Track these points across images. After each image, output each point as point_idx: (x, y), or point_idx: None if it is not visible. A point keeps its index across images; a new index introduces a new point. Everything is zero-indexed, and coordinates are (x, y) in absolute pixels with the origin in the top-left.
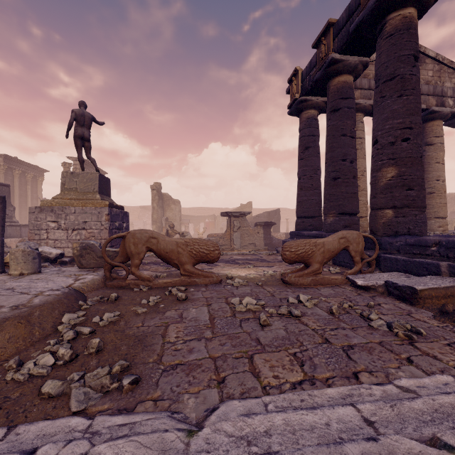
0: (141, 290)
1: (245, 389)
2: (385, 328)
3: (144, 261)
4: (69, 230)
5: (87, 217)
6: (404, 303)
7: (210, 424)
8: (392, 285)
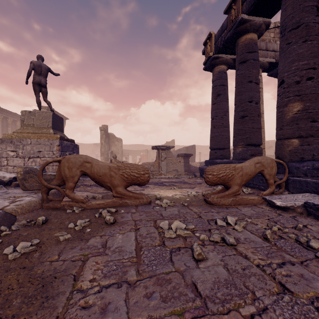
0: (73, 211)
1: None
2: None
3: (88, 184)
4: (25, 158)
5: (41, 148)
6: None
7: None
8: (313, 206)
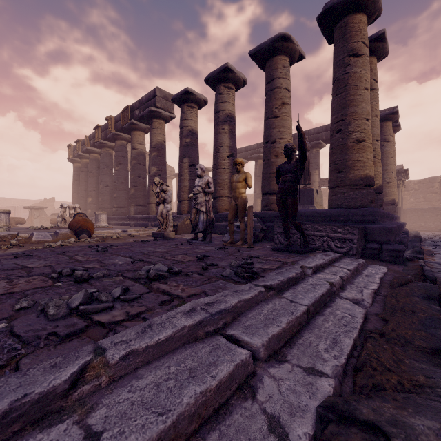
0: None
1: None
2: None
3: None
4: None
5: None
6: None
7: None
8: None
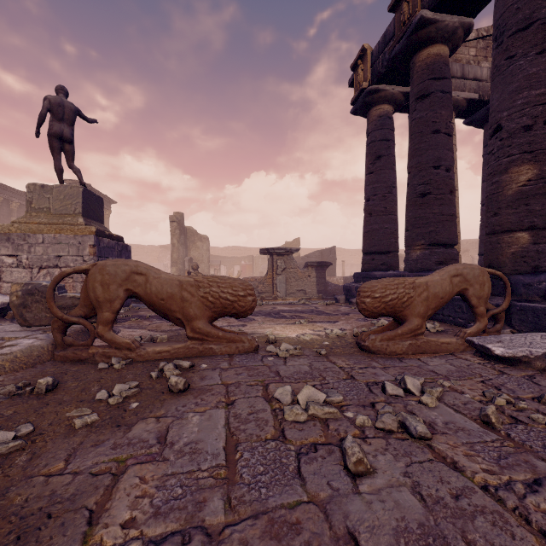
0: (111, 367)
1: None
2: None
3: (146, 315)
4: (34, 269)
5: (61, 250)
6: None
7: None
8: None
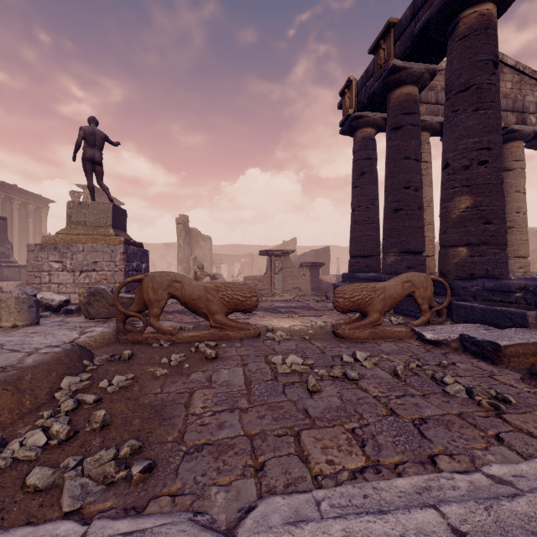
0: (161, 346)
1: (291, 479)
2: (464, 394)
3: (167, 310)
4: (76, 272)
5: (97, 257)
6: (484, 362)
7: (244, 532)
8: (468, 339)
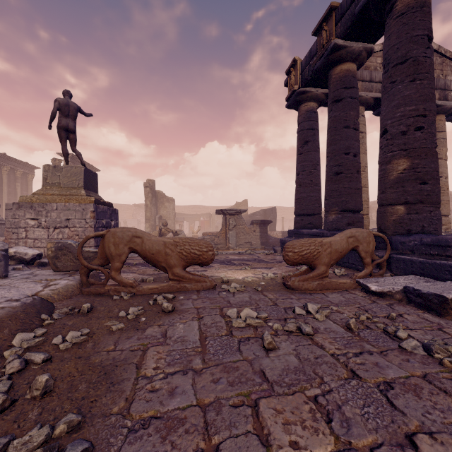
0: (121, 298)
1: None
2: (422, 351)
3: (132, 262)
4: (50, 228)
5: (70, 215)
6: (430, 314)
7: None
8: (413, 292)
